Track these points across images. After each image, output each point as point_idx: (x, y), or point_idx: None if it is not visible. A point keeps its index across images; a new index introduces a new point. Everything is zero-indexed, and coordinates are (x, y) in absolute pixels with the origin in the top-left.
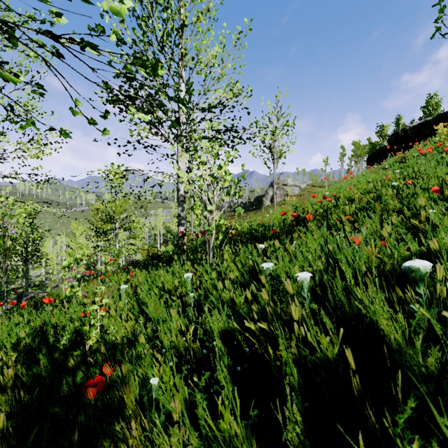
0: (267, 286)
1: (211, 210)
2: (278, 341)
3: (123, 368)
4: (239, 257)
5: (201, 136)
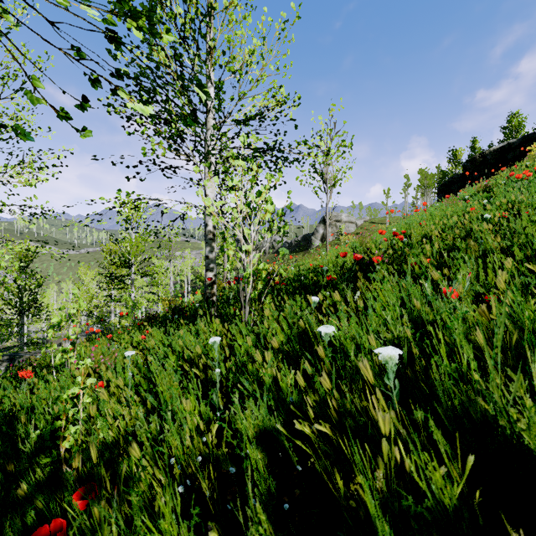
0: (327, 362)
1: (247, 250)
2: (354, 468)
3: (95, 510)
4: (284, 313)
5: (234, 154)
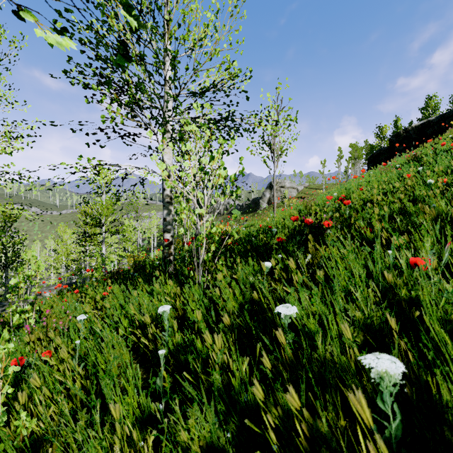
0: (288, 350)
1: (201, 214)
2: None
3: None
4: (236, 276)
5: (188, 121)
